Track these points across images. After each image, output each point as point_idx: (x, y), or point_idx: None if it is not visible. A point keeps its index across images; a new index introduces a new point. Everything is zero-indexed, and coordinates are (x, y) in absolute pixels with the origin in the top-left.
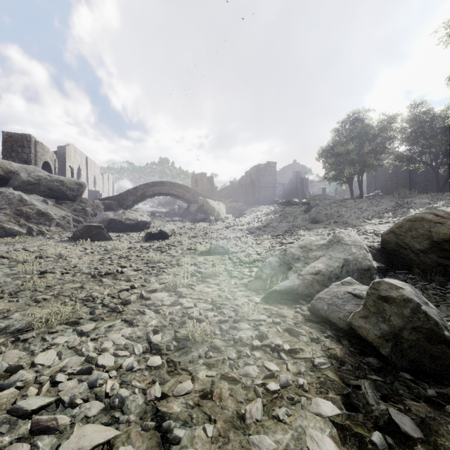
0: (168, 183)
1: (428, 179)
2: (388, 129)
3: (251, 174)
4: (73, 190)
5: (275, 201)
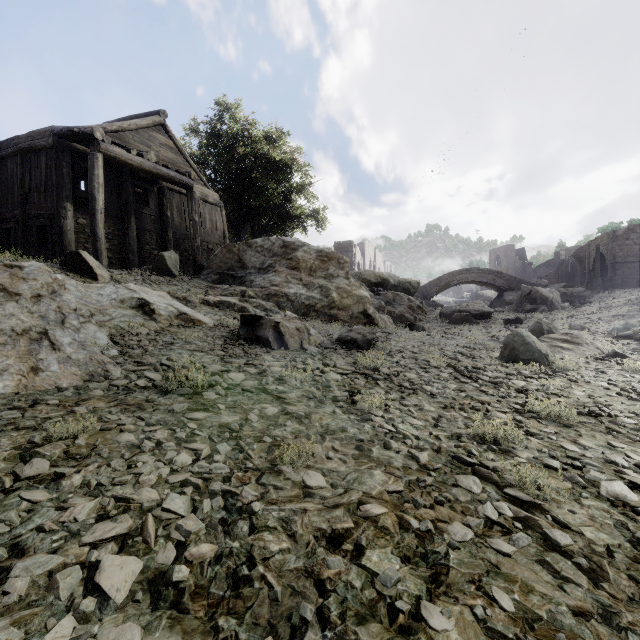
0: (475, 270)
1: None
2: None
3: (598, 247)
4: (414, 288)
5: None
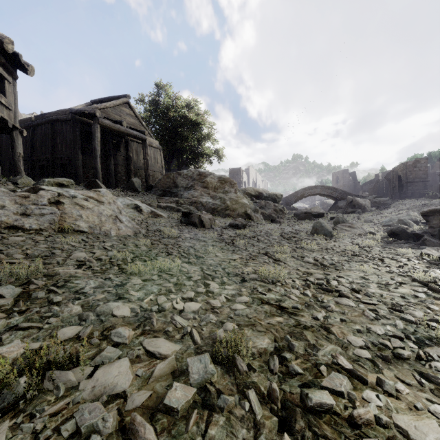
0: (319, 187)
1: None
2: None
3: (397, 172)
4: (279, 198)
5: (424, 194)
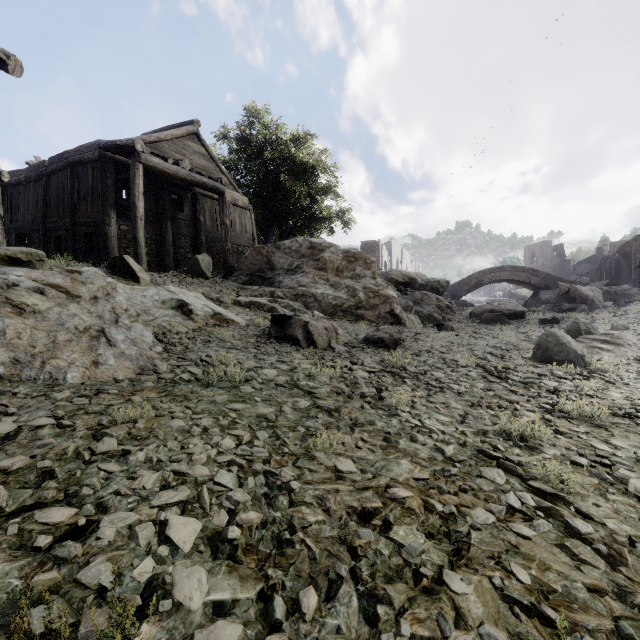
0: (508, 268)
1: None
2: None
3: None
4: (443, 287)
5: None
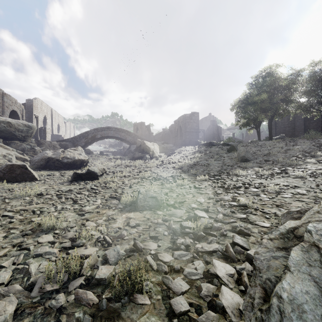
0: (113, 129)
1: (320, 125)
2: (295, 81)
3: (179, 122)
4: (22, 131)
5: (199, 143)
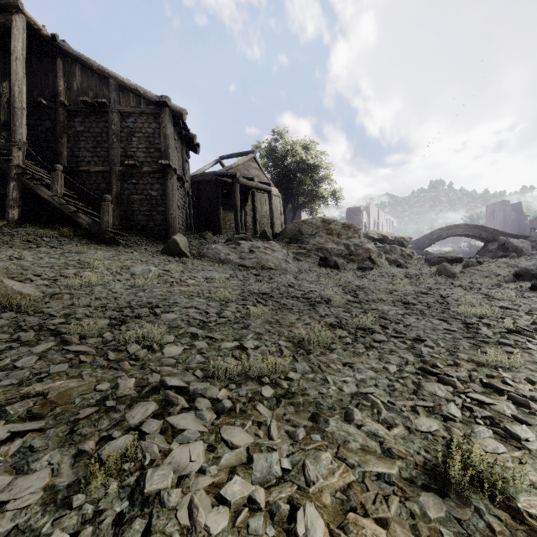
0: (462, 226)
1: None
2: None
3: None
4: (407, 241)
5: None
